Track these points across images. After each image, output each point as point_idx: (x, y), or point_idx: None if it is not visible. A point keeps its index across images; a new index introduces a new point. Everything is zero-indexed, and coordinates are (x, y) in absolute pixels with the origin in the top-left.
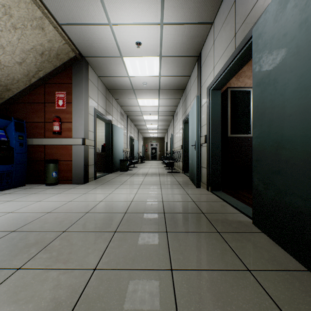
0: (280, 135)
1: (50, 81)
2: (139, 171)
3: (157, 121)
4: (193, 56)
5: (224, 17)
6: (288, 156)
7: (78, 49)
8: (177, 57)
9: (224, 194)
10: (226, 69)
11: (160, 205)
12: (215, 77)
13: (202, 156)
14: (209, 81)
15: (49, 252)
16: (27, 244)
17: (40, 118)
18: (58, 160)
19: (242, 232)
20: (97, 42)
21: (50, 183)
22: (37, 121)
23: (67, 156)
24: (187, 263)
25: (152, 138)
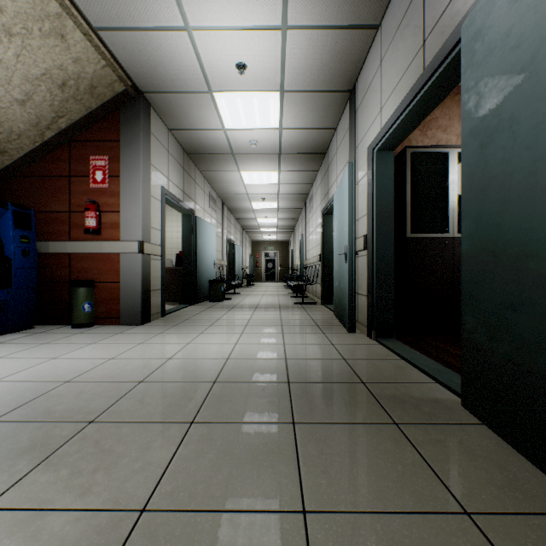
0: (524, 230)
1: (80, 137)
2: (243, 301)
3: (276, 211)
4: (341, 90)
5: (402, 12)
6: (545, 272)
7: (131, 78)
8: (313, 93)
9: (401, 345)
10: (406, 109)
11: (280, 366)
12: (384, 127)
13: (359, 274)
14: (371, 136)
15: (53, 469)
16: (13, 451)
17: (61, 205)
18: (94, 281)
19: (443, 424)
20: (165, 64)
21: (79, 324)
22: (56, 210)
23: (112, 274)
24: (336, 495)
25: (268, 243)
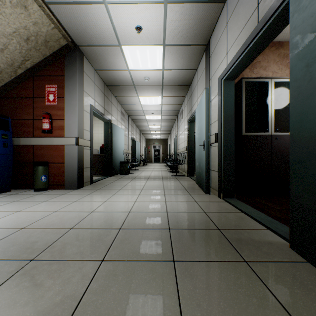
0: None
1: (40, 74)
2: (140, 174)
3: (160, 121)
4: (200, 44)
5: None
6: None
7: (70, 36)
8: (183, 46)
9: (240, 202)
10: (245, 50)
11: (163, 217)
12: (229, 64)
13: (212, 158)
14: (220, 71)
15: None
16: None
17: (28, 115)
18: (48, 162)
19: (279, 262)
20: (91, 27)
21: (38, 189)
22: (24, 118)
23: (59, 158)
24: None
25: (155, 140)
